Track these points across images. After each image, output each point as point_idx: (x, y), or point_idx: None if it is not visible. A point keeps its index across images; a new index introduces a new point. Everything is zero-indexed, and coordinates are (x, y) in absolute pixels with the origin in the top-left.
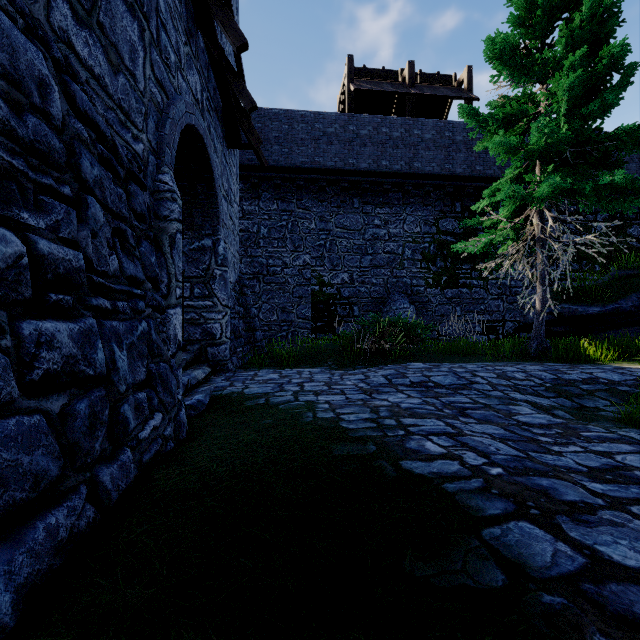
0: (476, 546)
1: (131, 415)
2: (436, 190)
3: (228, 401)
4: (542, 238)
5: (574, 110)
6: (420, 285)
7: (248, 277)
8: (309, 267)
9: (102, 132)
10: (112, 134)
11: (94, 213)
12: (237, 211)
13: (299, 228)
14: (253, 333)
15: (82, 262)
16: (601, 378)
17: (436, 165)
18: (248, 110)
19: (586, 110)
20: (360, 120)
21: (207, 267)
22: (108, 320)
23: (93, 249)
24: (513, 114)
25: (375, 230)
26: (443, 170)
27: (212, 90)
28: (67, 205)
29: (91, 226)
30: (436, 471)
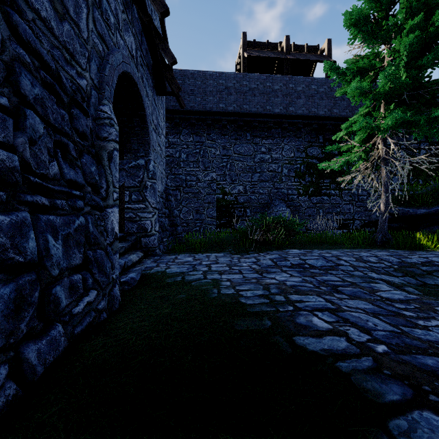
0: None
1: (63, 295)
2: (305, 127)
3: (154, 278)
4: (385, 158)
5: (411, 62)
6: (294, 194)
7: (172, 189)
8: (215, 181)
9: (46, 62)
10: (58, 68)
11: (32, 124)
12: (164, 141)
13: (208, 154)
14: (175, 228)
15: (16, 163)
16: (435, 261)
17: (305, 109)
18: (170, 64)
19: (420, 62)
20: (251, 77)
21: (141, 180)
22: (46, 214)
23: (32, 154)
24: (363, 68)
25: (262, 155)
26: (310, 112)
27: (144, 51)
28: (7, 115)
29: (29, 134)
30: (327, 348)
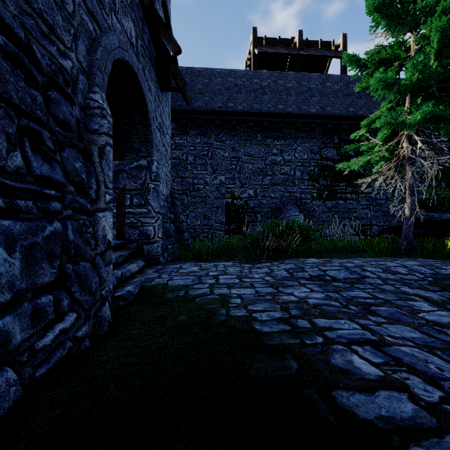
0: None
1: (18, 326)
2: (319, 127)
3: (153, 292)
4: (410, 158)
5: (442, 50)
6: (307, 198)
7: (179, 192)
8: (224, 185)
9: (8, 26)
10: (31, 40)
11: None
12: (169, 141)
13: (216, 156)
14: (181, 234)
15: None
16: None
17: (319, 108)
18: (174, 53)
19: None
20: (262, 75)
21: (143, 182)
22: None
23: None
24: (386, 60)
25: (273, 157)
26: (325, 111)
27: (146, 41)
28: None
29: None
30: (386, 414)
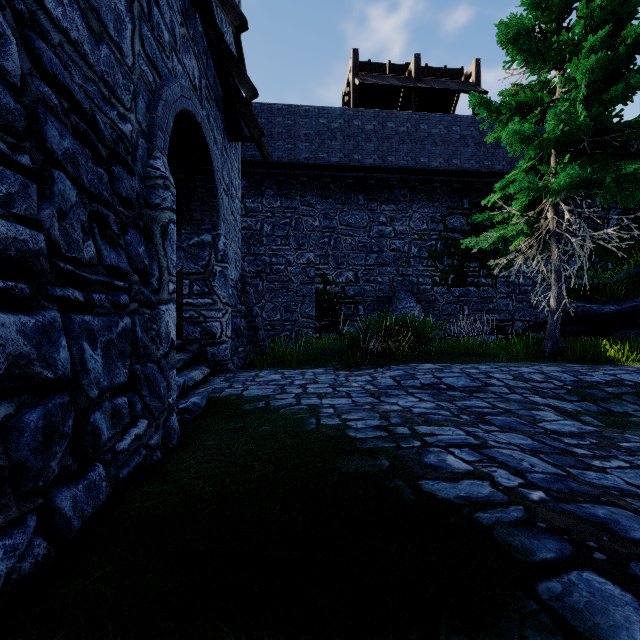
0: (533, 611)
1: (105, 424)
2: (443, 186)
3: (226, 404)
4: (557, 233)
5: (593, 96)
6: (427, 283)
7: (251, 275)
8: (313, 265)
9: (78, 102)
10: (93, 109)
11: (62, 190)
12: (239, 207)
13: (303, 225)
14: (255, 332)
15: (43, 244)
16: (626, 380)
17: (443, 160)
18: (249, 98)
19: (606, 96)
20: (365, 115)
21: (207, 263)
22: (80, 314)
23: (61, 231)
24: (526, 103)
25: (380, 227)
26: (450, 165)
27: (211, 78)
28: (28, 179)
29: (58, 204)
30: (464, 495)
